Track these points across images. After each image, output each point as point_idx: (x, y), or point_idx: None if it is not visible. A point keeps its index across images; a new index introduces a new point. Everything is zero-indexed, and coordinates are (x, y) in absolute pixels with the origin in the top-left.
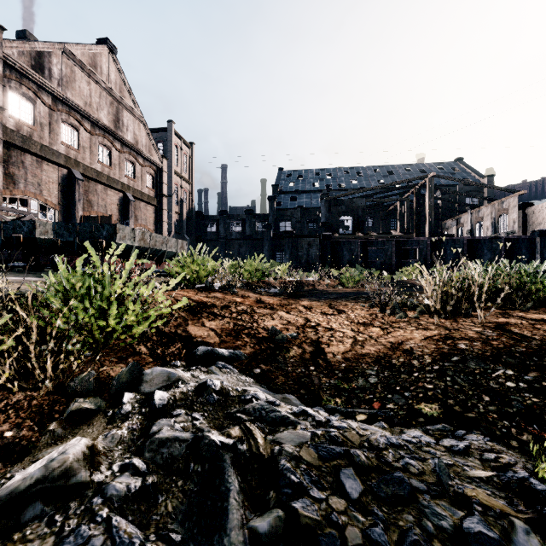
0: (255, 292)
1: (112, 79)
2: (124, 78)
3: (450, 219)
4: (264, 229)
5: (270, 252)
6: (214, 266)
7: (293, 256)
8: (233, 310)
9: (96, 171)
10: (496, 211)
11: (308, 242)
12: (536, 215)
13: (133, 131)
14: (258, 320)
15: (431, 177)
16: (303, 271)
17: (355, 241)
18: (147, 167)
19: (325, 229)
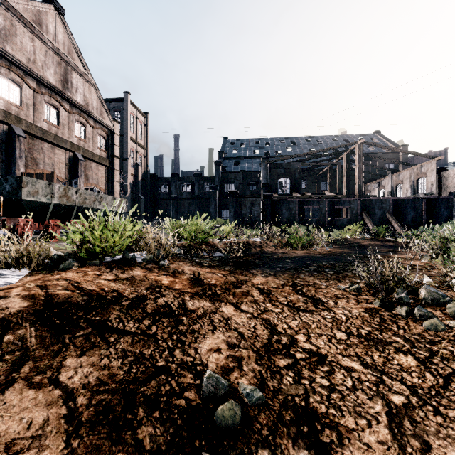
0: (194, 261)
1: (59, 40)
2: (73, 40)
3: (372, 182)
4: (211, 190)
5: (216, 210)
6: (132, 232)
7: (237, 214)
8: (147, 310)
9: (42, 129)
10: (415, 174)
11: (251, 201)
12: (450, 178)
13: (83, 93)
14: (185, 335)
15: (360, 143)
16: (246, 228)
17: (293, 200)
18: (98, 129)
19: (265, 190)
